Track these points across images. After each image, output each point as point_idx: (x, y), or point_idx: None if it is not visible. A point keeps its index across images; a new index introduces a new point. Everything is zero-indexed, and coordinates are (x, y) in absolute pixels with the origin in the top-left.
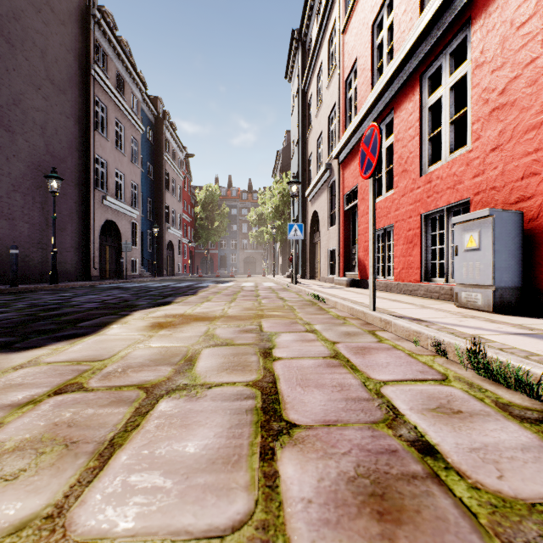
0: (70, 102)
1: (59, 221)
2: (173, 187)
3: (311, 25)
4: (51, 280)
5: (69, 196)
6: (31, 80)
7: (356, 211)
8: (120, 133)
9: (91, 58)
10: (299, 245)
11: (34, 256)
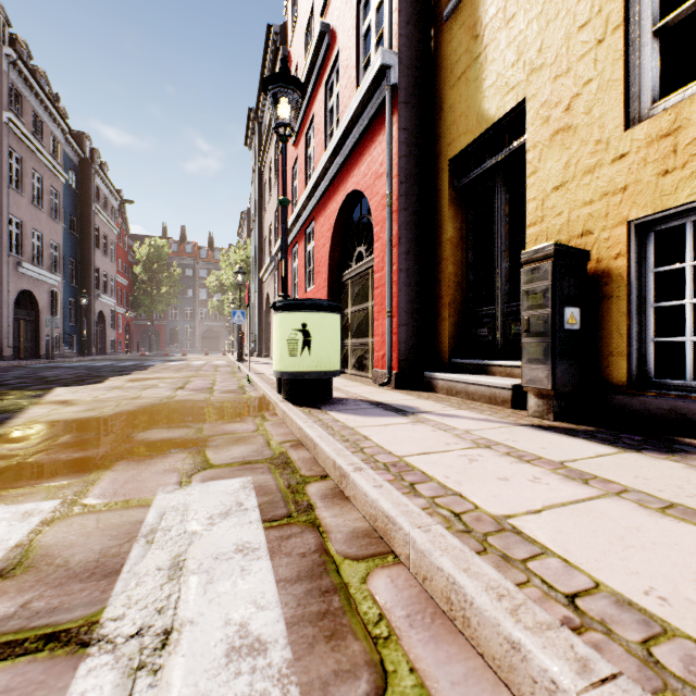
0: None
1: None
2: (104, 243)
3: (266, 114)
4: None
5: None
6: None
7: None
8: (37, 185)
9: (4, 104)
10: (257, 324)
11: None
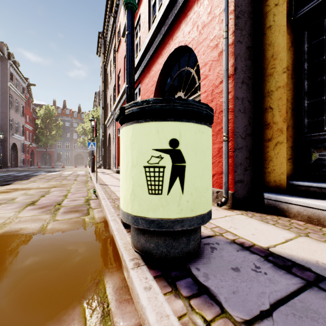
0: None
1: None
2: (17, 106)
3: (108, 34)
4: None
5: None
6: None
7: None
8: None
9: None
10: (103, 150)
11: None
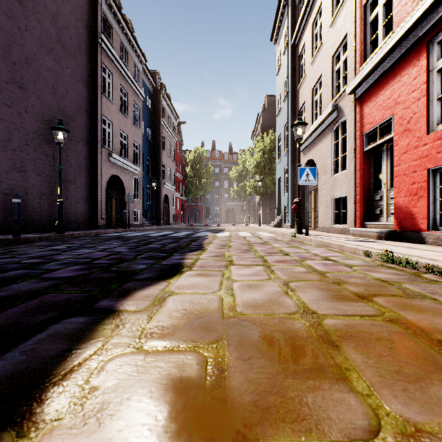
0: (80, 66)
1: (70, 174)
2: (168, 148)
3: None
4: (57, 229)
5: (79, 152)
6: (43, 42)
7: (384, 150)
8: (124, 99)
9: (98, 28)
10: (289, 195)
11: (46, 207)
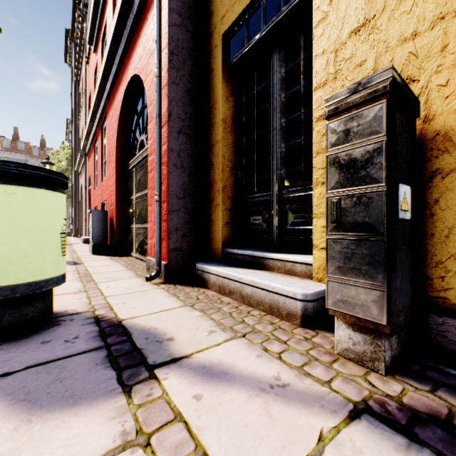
0: None
1: None
2: None
3: None
4: None
5: None
6: None
7: None
8: None
9: None
10: (73, 209)
11: None
